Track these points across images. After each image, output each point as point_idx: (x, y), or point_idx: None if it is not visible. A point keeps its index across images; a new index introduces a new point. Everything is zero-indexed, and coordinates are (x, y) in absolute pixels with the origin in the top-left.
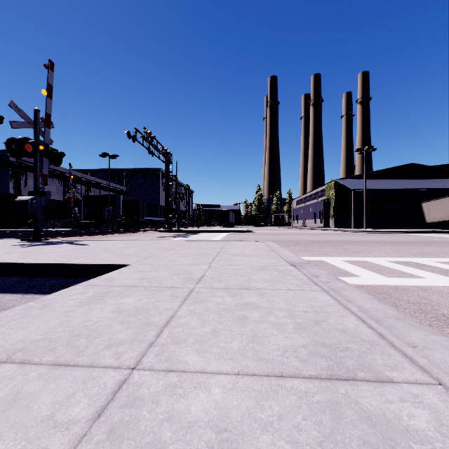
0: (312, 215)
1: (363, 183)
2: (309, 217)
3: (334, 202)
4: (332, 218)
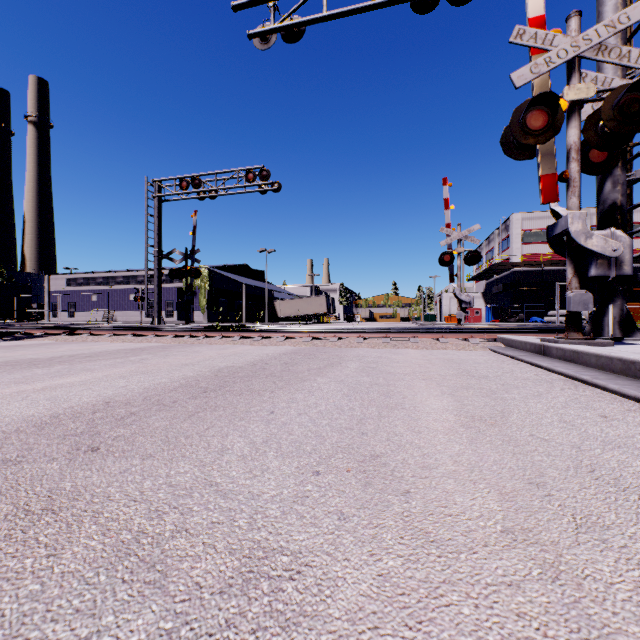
0: None
1: (236, 277)
2: (127, 308)
3: (208, 293)
4: (205, 311)
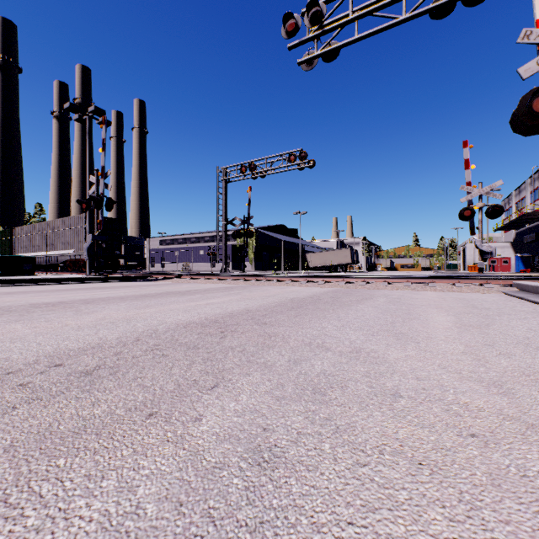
0: (207, 259)
1: (276, 235)
2: (198, 261)
3: (255, 248)
4: (252, 262)
